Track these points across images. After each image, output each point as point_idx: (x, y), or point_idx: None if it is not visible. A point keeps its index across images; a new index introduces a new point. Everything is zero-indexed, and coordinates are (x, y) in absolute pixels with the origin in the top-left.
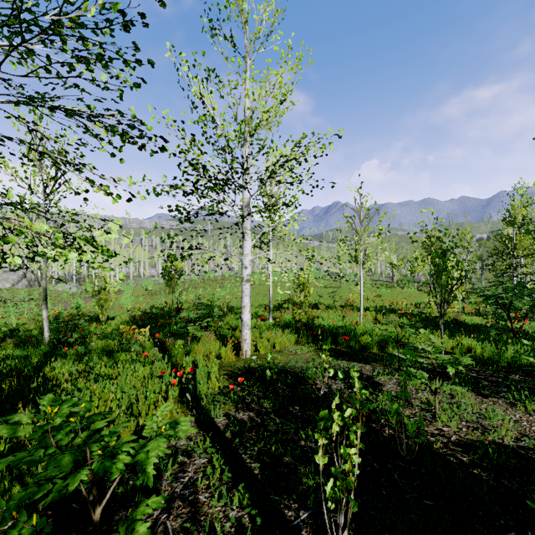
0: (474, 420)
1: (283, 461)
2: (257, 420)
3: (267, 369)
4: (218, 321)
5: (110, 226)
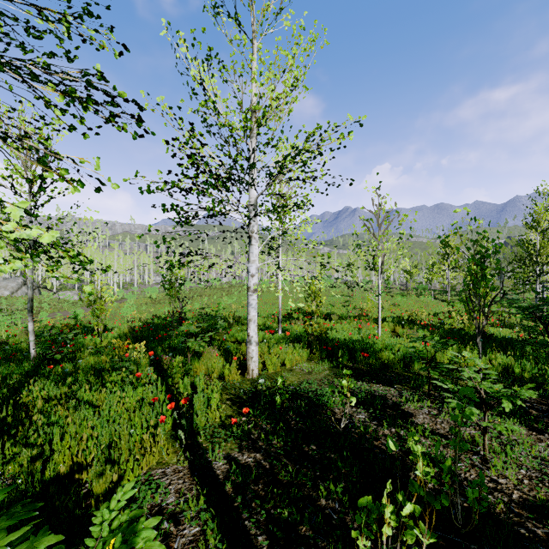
0: (535, 468)
1: (299, 533)
2: (265, 466)
3: (277, 393)
4: (223, 333)
5: (9, 210)
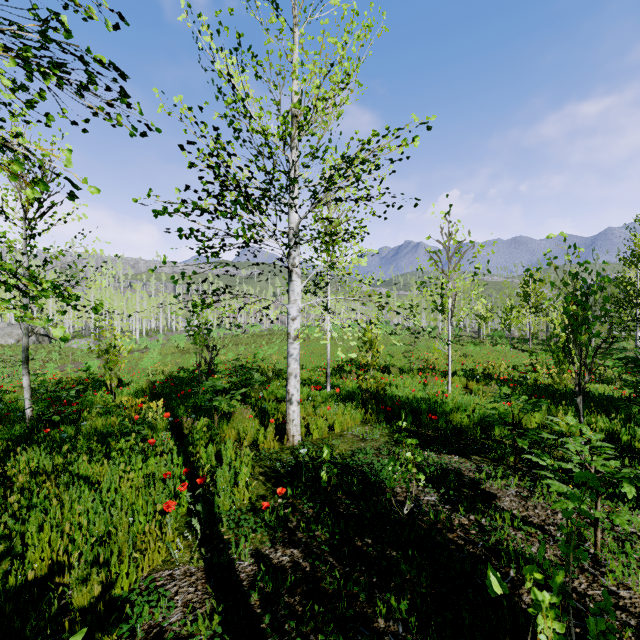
0: None
1: None
2: (305, 567)
3: (323, 466)
4: (259, 390)
5: None
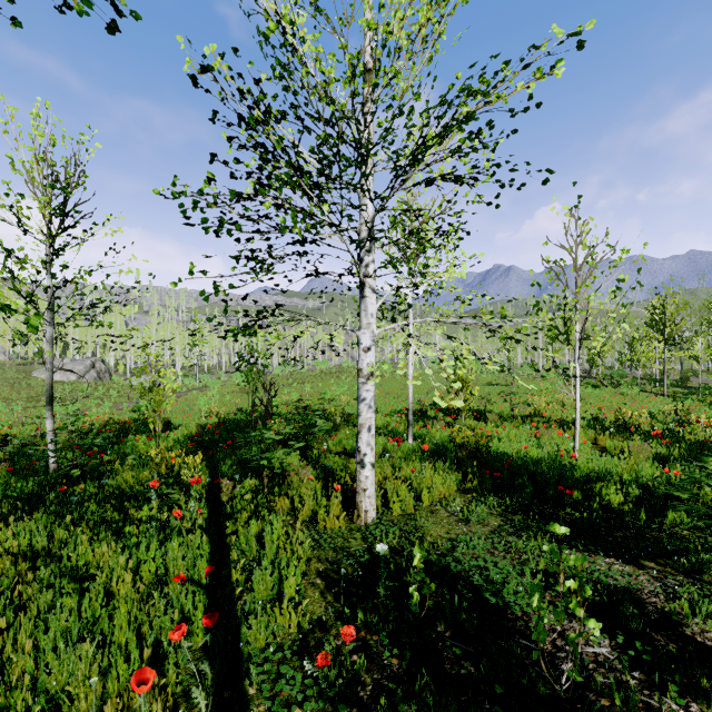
0: None
1: None
2: None
3: (411, 568)
4: (324, 440)
5: None
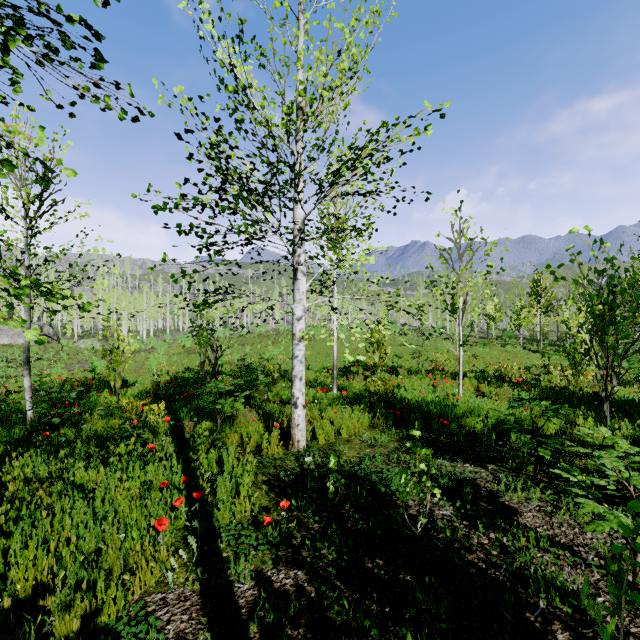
0: None
1: None
2: (310, 593)
3: (329, 475)
4: (264, 392)
5: None
